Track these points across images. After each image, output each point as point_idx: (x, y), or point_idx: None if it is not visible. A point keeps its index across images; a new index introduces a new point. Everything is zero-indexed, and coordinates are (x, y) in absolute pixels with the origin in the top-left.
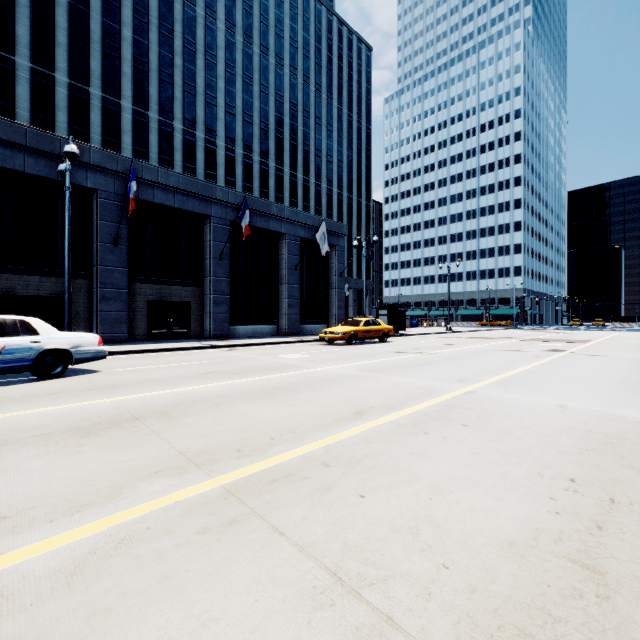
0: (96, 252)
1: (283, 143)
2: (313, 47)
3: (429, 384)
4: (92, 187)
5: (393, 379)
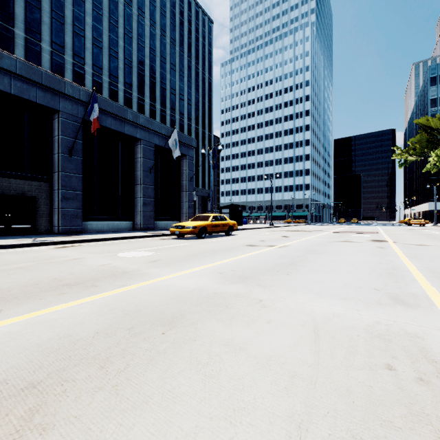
0: None
1: (144, 79)
2: (169, 9)
3: (371, 318)
4: None
5: (290, 303)
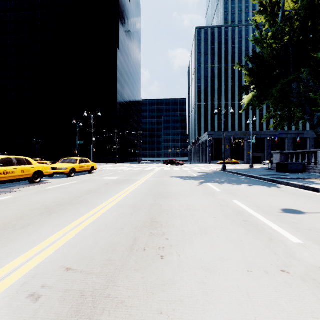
0: (266, 148)
1: None
2: None
3: None
4: (266, 137)
5: None
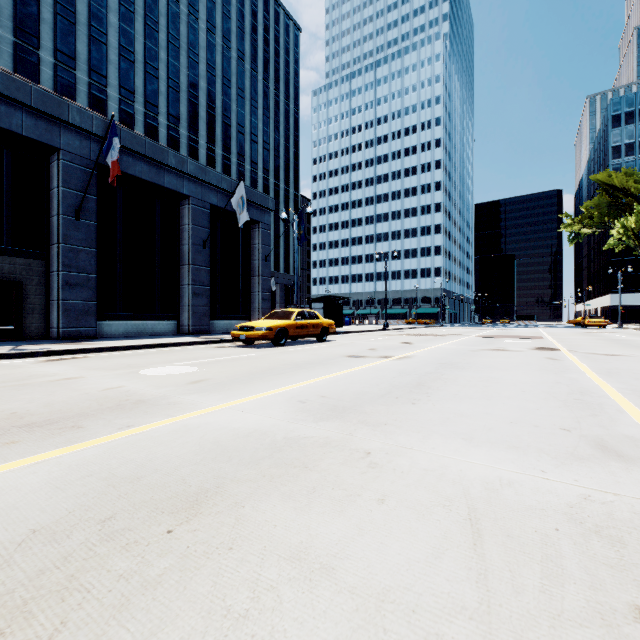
0: None
1: (198, 110)
2: (235, 8)
3: (571, 489)
4: None
5: (421, 459)
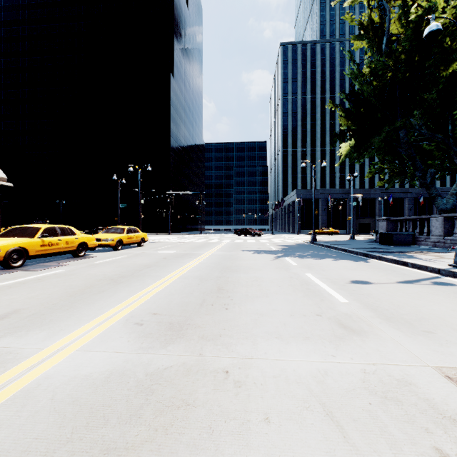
0: (377, 212)
1: None
2: None
3: None
4: (376, 197)
5: None
